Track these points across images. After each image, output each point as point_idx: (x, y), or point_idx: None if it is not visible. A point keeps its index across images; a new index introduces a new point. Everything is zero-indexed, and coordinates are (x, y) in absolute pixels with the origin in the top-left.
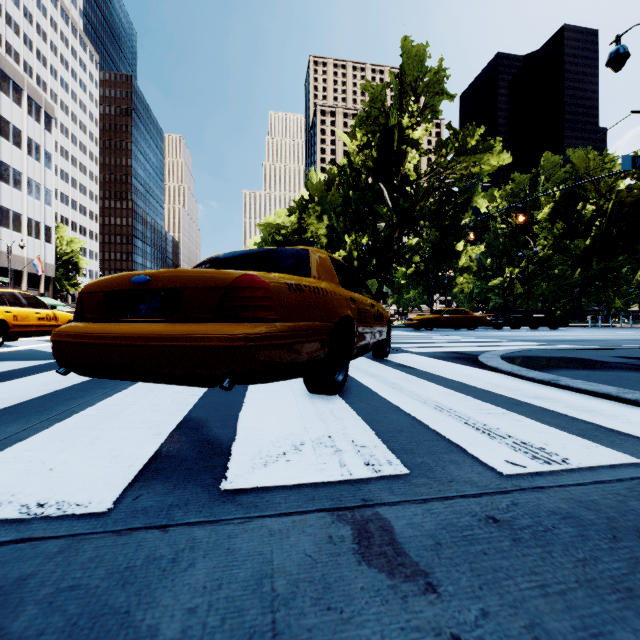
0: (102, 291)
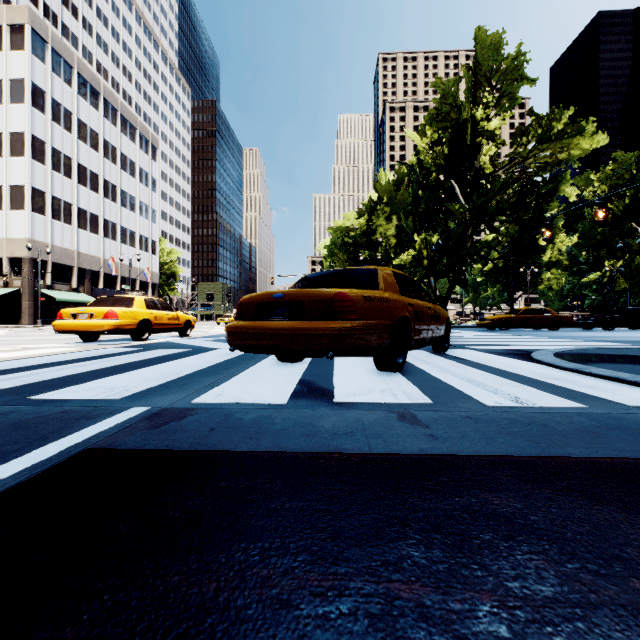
0: (254, 302)
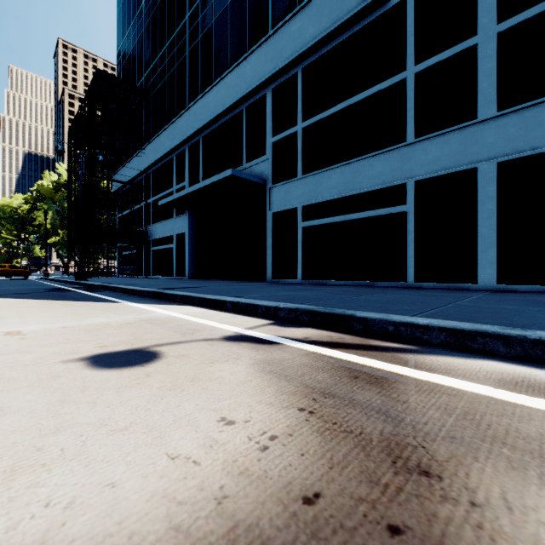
0: None
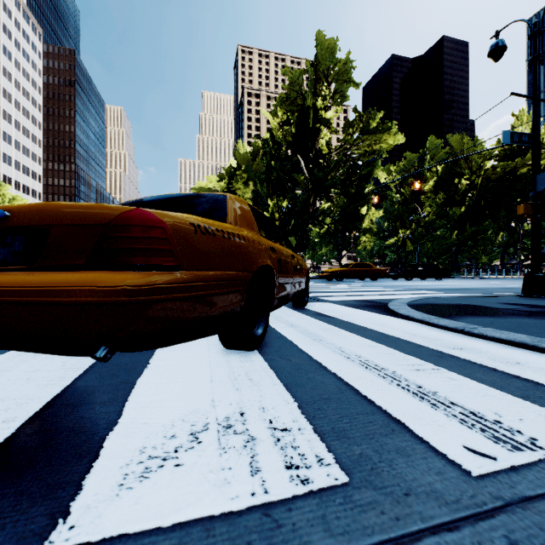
0: None
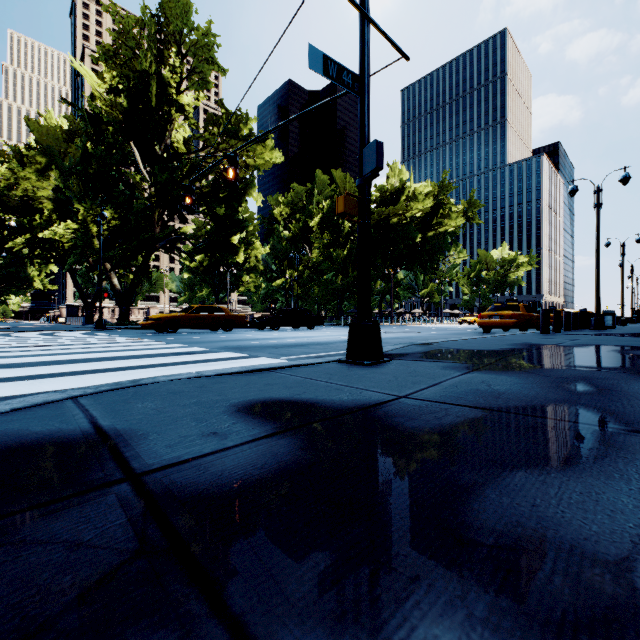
0: None
